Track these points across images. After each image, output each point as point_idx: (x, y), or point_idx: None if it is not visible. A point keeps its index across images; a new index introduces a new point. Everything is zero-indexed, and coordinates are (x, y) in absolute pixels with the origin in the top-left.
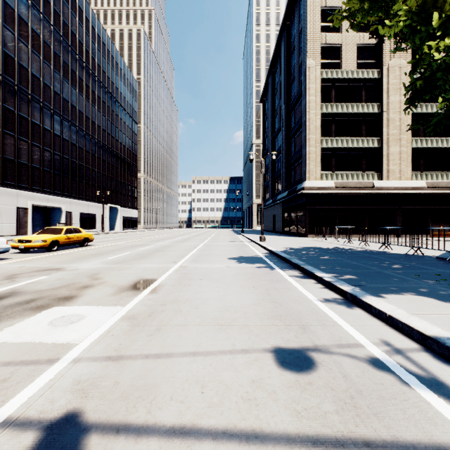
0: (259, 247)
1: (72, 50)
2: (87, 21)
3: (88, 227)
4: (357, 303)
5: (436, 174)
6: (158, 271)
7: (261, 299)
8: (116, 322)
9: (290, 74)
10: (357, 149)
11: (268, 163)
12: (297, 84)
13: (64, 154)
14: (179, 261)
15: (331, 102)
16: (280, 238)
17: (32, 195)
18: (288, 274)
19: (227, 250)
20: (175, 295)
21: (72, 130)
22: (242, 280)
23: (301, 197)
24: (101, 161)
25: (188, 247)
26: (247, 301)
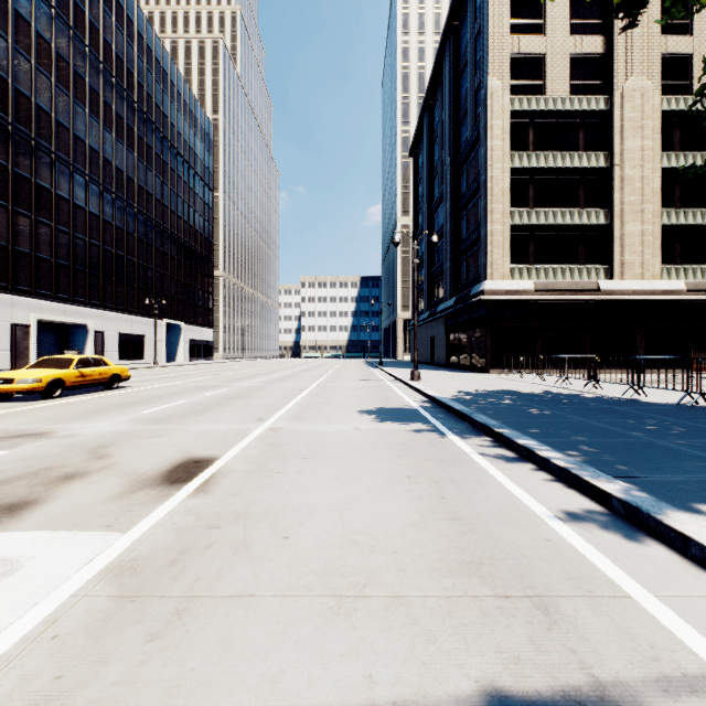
0: (411, 391)
1: (105, 69)
2: (130, 24)
3: (131, 356)
4: (643, 524)
5: (702, 268)
6: (226, 438)
7: (428, 511)
8: (85, 585)
9: (459, 107)
10: (571, 227)
11: (423, 253)
12: (471, 122)
13: (91, 238)
14: (269, 417)
15: (528, 150)
16: (443, 374)
17: (38, 303)
18: (472, 446)
19: (356, 396)
20: (245, 499)
21: (104, 199)
22: (384, 461)
23: (479, 306)
24: (153, 250)
25: (289, 391)
26: (399, 518)
